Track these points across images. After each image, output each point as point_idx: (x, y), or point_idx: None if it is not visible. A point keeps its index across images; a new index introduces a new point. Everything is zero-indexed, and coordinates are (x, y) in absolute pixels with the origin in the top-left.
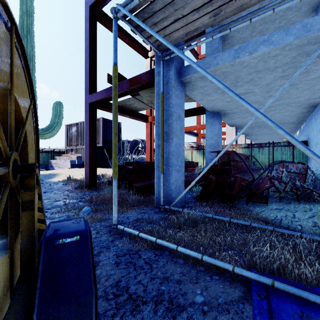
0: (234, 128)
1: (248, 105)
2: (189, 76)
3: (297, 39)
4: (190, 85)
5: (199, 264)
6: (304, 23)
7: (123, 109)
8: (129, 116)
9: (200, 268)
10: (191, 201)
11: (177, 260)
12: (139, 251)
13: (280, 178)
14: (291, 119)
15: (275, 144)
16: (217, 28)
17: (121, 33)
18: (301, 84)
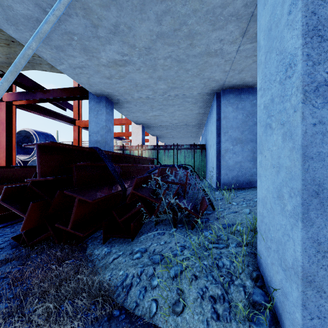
0: (140, 126)
1: None
2: None
3: None
4: None
5: None
6: None
7: None
8: None
9: None
10: (8, 245)
11: None
12: None
13: (155, 192)
14: (193, 121)
15: (179, 146)
16: None
17: None
18: (189, 63)
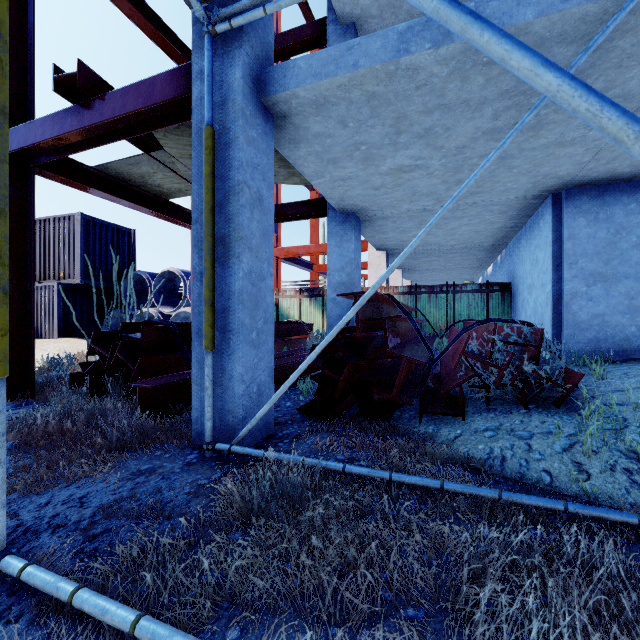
0: (383, 253)
1: (511, 41)
2: (285, 95)
3: (542, 17)
4: (290, 127)
5: None
6: None
7: (125, 187)
8: (143, 208)
9: None
10: (293, 418)
11: None
12: None
13: (489, 357)
14: (485, 241)
15: (457, 287)
16: None
17: None
18: (519, 159)
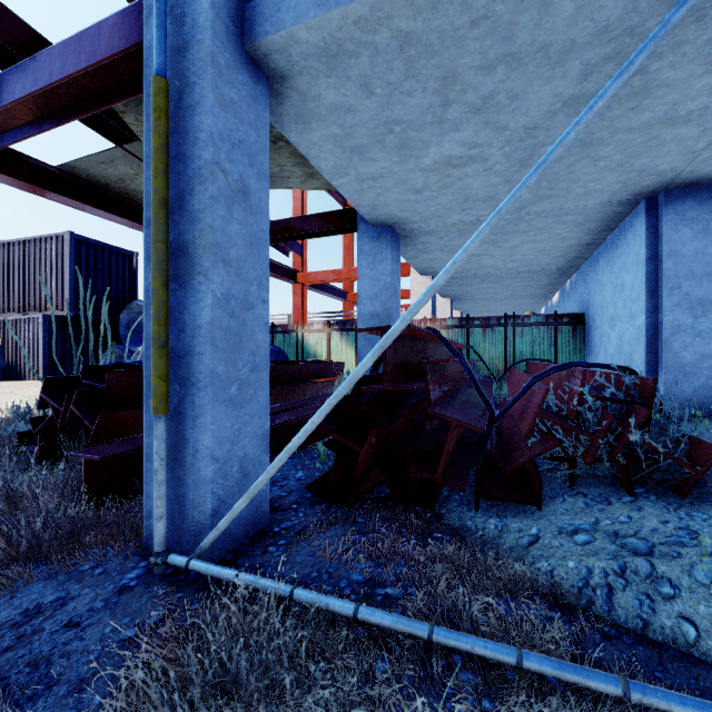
0: (429, 278)
1: None
2: (279, 39)
3: None
4: (294, 95)
5: None
6: None
7: (104, 194)
8: (128, 221)
9: None
10: (301, 499)
11: None
12: None
13: (575, 418)
14: (553, 263)
15: (518, 319)
16: None
17: None
18: (609, 145)
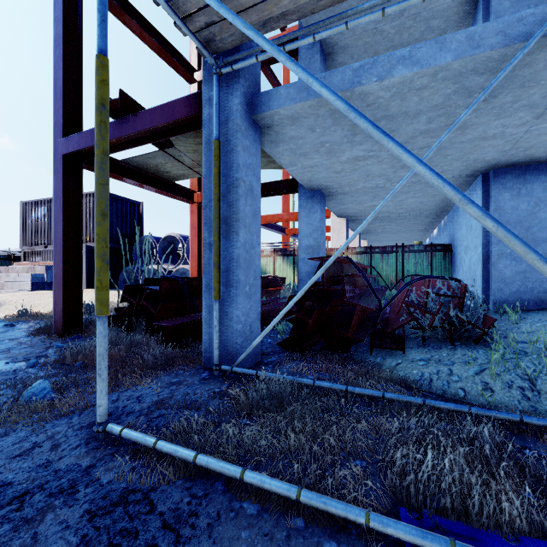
0: (344, 220)
1: (402, 149)
2: (269, 113)
3: (458, 60)
4: (272, 133)
5: (291, 511)
6: (469, 33)
7: (143, 174)
8: (156, 189)
9: (295, 523)
10: (274, 350)
11: (242, 505)
12: (153, 490)
13: (424, 305)
14: (429, 209)
15: (406, 248)
16: (322, 20)
17: (137, 24)
18: (451, 149)
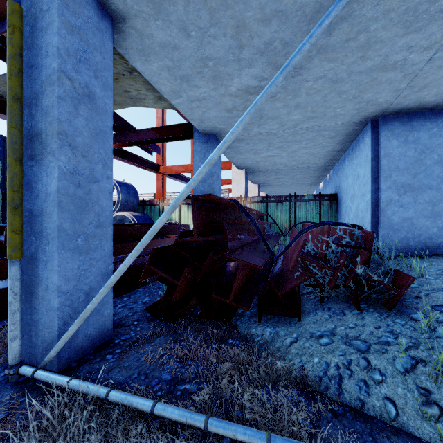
0: (243, 171)
1: None
2: None
3: None
4: (134, 33)
5: None
6: None
7: None
8: None
9: None
10: (141, 317)
11: None
12: None
13: (324, 258)
14: (318, 162)
15: (298, 197)
16: None
17: None
18: (347, 83)
